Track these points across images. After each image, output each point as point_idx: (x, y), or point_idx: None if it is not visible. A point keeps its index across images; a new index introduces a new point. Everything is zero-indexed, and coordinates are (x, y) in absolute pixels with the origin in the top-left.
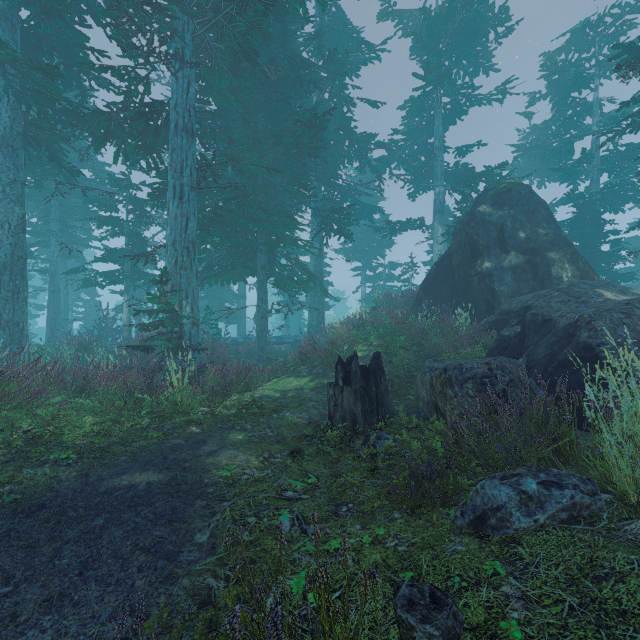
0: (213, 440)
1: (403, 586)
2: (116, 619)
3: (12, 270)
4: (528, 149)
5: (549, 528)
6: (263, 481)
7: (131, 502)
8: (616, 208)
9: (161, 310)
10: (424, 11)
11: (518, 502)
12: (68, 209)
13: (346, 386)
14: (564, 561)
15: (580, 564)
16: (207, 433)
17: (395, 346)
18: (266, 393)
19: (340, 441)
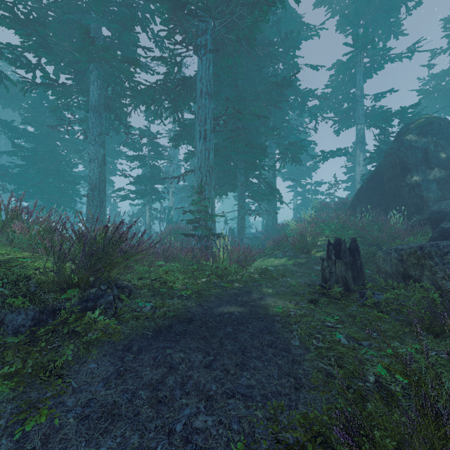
0: (255, 291)
1: None
2: (283, 378)
3: (99, 188)
4: (431, 92)
5: None
6: (305, 316)
7: (238, 321)
8: None
9: (198, 211)
10: None
11: None
12: (108, 151)
13: (338, 260)
14: None
15: None
16: (248, 287)
17: (345, 237)
18: (262, 267)
19: (341, 295)
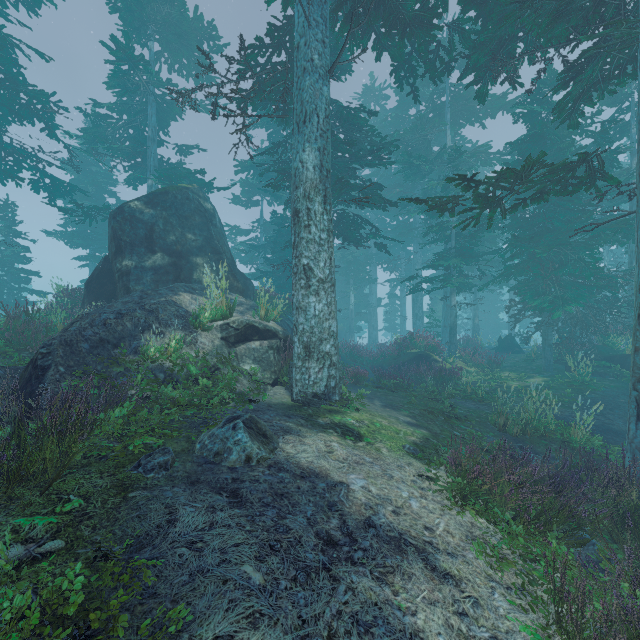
0: None
1: None
2: None
3: None
4: (246, 167)
5: None
6: None
7: None
8: None
9: None
10: None
11: None
12: None
13: None
14: None
15: None
16: None
17: None
18: None
19: None
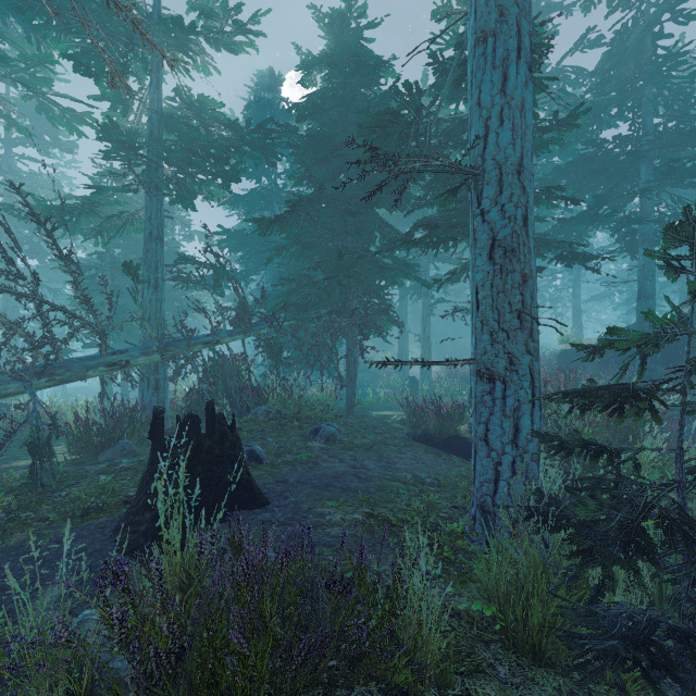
0: None
1: None
2: None
3: None
4: None
5: None
6: None
7: None
8: None
9: None
10: None
11: None
12: None
13: None
14: None
15: None
16: None
17: None
18: None
19: None
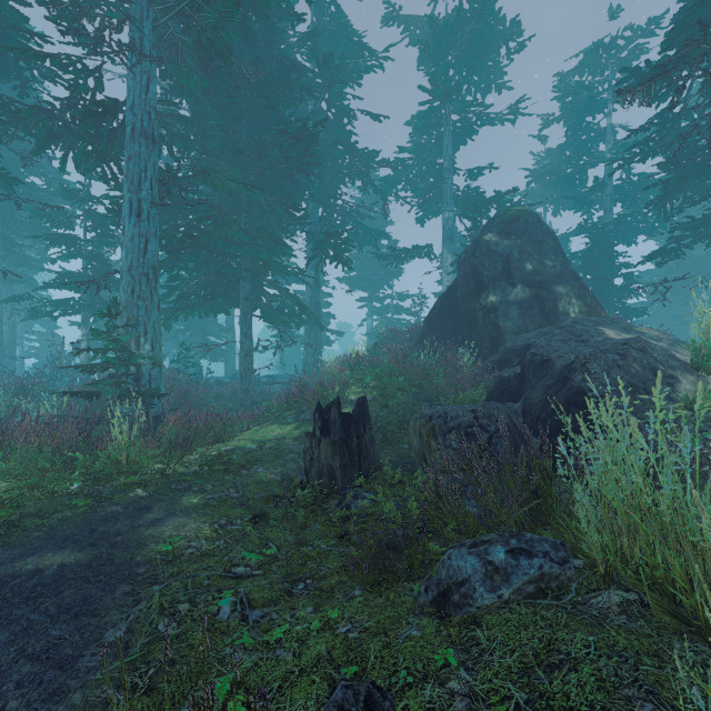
0: (160, 505)
1: (338, 688)
2: None
3: None
4: (541, 174)
5: (513, 604)
6: (211, 555)
7: (31, 592)
8: (629, 240)
9: (110, 348)
10: (431, 18)
11: (483, 575)
12: (13, 224)
13: (324, 437)
14: (521, 646)
15: (537, 649)
16: (155, 497)
17: (393, 388)
18: (241, 444)
19: (313, 501)
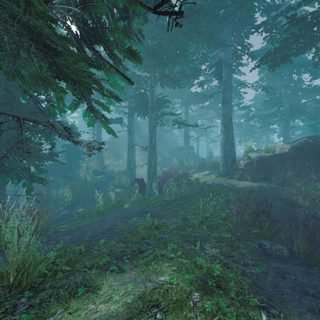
0: None
1: None
2: None
3: None
4: None
5: None
6: None
7: None
8: None
9: None
10: None
11: None
12: None
13: None
14: None
15: None
16: None
17: None
18: None
19: None
